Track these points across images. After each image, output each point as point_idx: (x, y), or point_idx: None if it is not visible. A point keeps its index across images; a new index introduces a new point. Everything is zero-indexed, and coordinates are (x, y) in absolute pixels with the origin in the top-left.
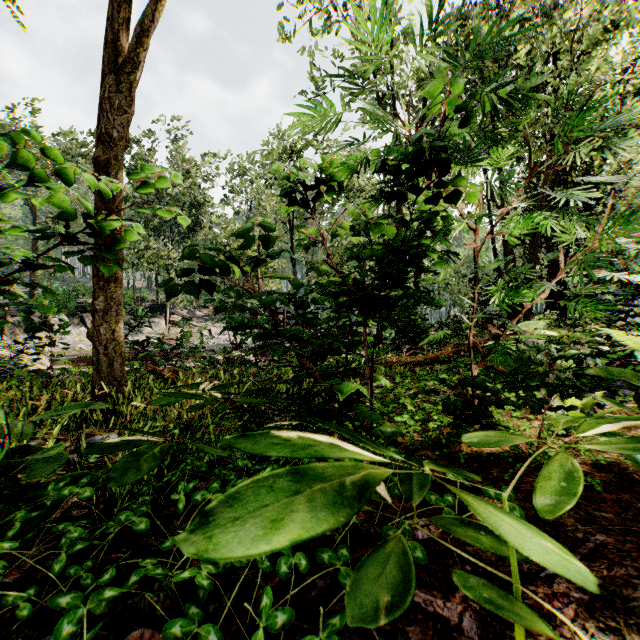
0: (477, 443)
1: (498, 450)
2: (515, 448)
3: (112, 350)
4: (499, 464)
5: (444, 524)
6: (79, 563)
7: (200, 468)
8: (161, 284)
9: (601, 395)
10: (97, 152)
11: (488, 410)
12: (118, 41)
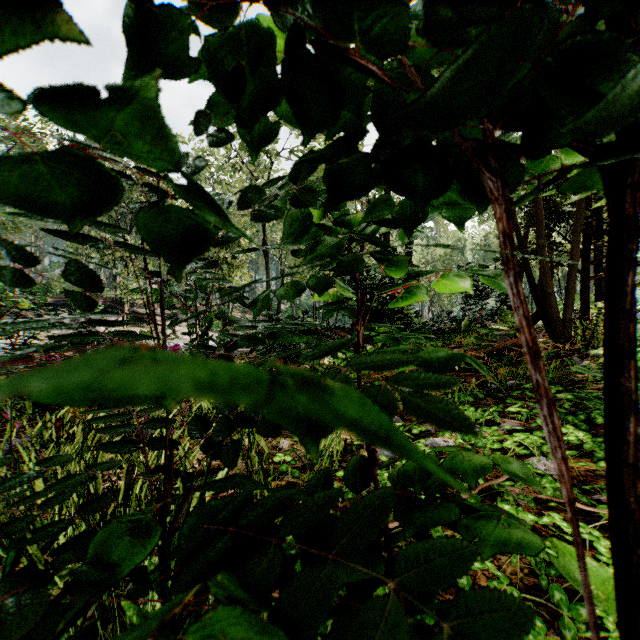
0: None
1: None
2: None
3: None
4: None
5: None
6: None
7: None
8: None
9: None
10: None
11: None
12: None
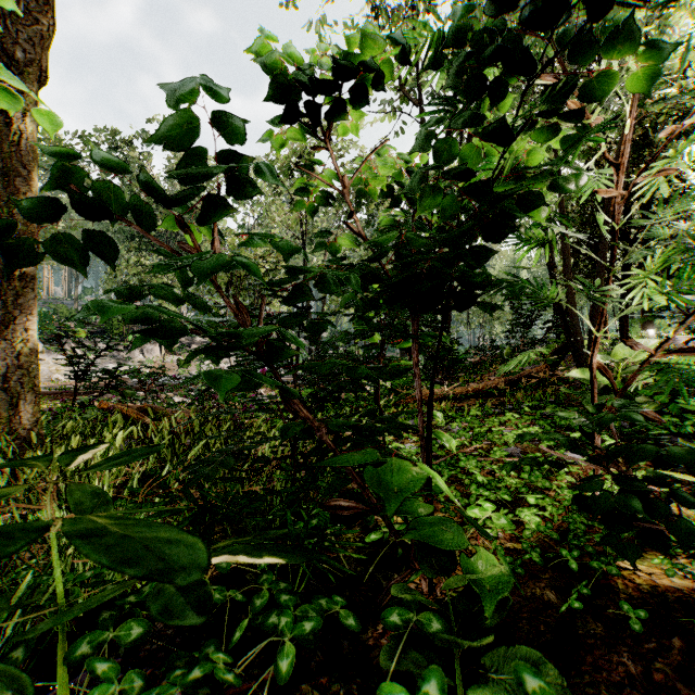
0: None
1: (694, 590)
2: None
3: (17, 382)
4: None
5: None
6: None
7: None
8: None
9: None
10: None
11: None
12: None
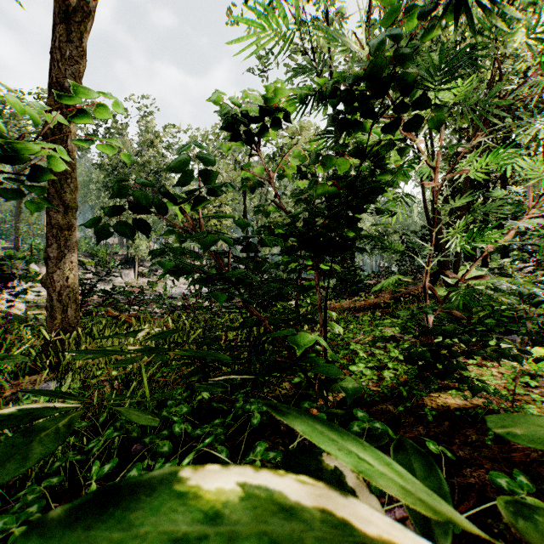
0: (526, 437)
1: (466, 404)
2: (489, 404)
3: (66, 296)
4: (473, 423)
5: None
6: None
7: (131, 433)
8: (93, 221)
9: None
10: (51, 102)
11: (461, 362)
12: None
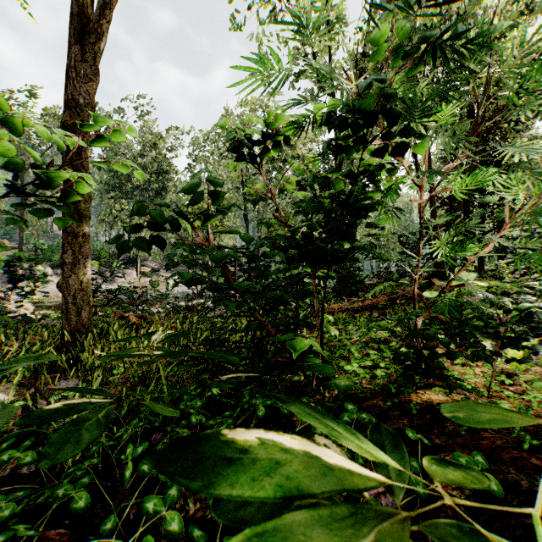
0: (464, 419)
1: (448, 400)
2: (467, 399)
3: (80, 299)
4: None
5: (441, 535)
6: (15, 539)
7: (153, 423)
8: (117, 237)
9: (536, 343)
10: (66, 117)
11: (441, 362)
12: (86, 16)
